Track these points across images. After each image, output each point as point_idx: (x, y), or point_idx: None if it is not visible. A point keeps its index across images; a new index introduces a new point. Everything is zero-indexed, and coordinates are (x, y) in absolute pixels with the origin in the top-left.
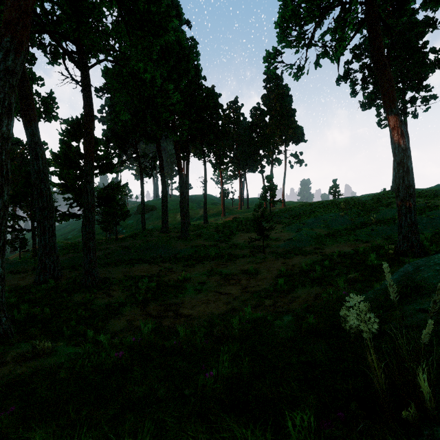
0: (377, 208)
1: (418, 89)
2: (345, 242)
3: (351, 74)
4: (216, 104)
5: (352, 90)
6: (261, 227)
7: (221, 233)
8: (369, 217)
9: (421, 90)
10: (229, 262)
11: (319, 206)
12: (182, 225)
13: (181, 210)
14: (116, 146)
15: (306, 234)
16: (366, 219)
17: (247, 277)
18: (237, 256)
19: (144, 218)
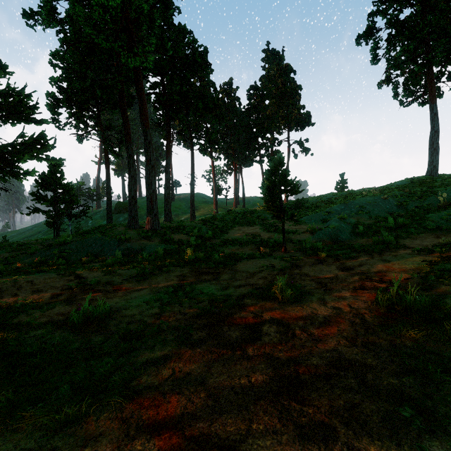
0: (432, 189)
1: (449, 58)
2: (419, 231)
3: (375, 31)
4: (206, 63)
5: (373, 55)
6: (280, 203)
7: (209, 225)
8: (427, 200)
9: (449, 63)
10: (221, 267)
11: (335, 197)
12: (149, 210)
13: (146, 187)
14: (68, 112)
15: (346, 222)
16: (423, 203)
17: (277, 311)
18: (237, 257)
19: (109, 212)
